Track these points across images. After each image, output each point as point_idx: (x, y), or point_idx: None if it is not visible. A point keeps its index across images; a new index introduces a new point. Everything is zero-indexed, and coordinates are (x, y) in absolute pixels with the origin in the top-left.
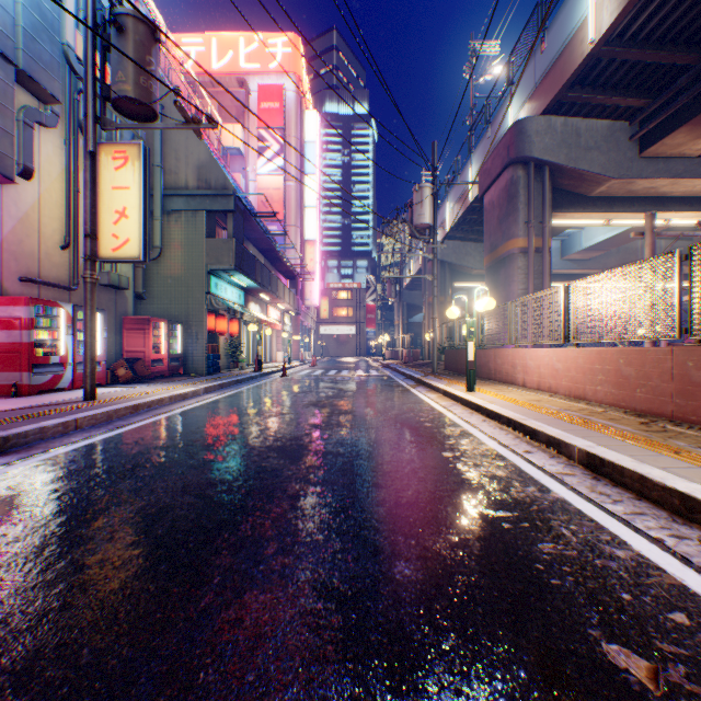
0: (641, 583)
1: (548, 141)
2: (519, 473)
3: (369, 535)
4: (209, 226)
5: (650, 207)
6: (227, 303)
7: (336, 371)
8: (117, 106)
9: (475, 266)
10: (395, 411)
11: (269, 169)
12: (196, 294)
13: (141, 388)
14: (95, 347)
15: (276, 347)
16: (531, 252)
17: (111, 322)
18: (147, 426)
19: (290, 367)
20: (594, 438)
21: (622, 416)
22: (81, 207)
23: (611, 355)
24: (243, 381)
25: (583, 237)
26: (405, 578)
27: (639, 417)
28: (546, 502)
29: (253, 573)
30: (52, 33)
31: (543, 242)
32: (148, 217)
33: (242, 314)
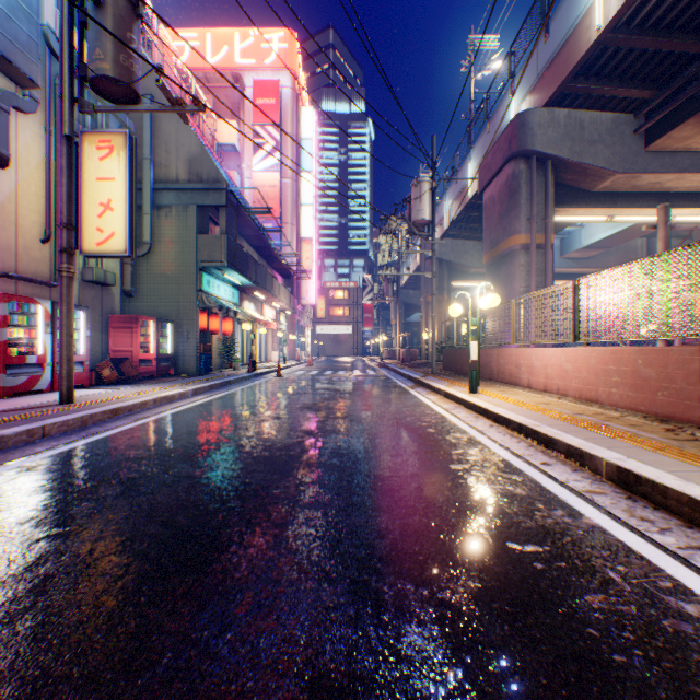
0: None
1: (551, 134)
2: (541, 491)
3: (370, 581)
4: (201, 221)
5: (654, 203)
6: (219, 301)
7: (333, 371)
8: (96, 87)
9: (474, 265)
10: (395, 415)
11: (265, 166)
12: (187, 291)
13: (126, 389)
14: (72, 347)
15: (271, 347)
16: (534, 248)
17: (96, 320)
18: (124, 433)
19: (286, 367)
20: (621, 449)
21: (643, 422)
22: None
23: (628, 355)
24: (236, 382)
25: (582, 235)
26: (420, 654)
27: (662, 423)
28: (580, 531)
29: (217, 646)
30: (29, 12)
31: (546, 238)
32: (134, 210)
33: (235, 313)
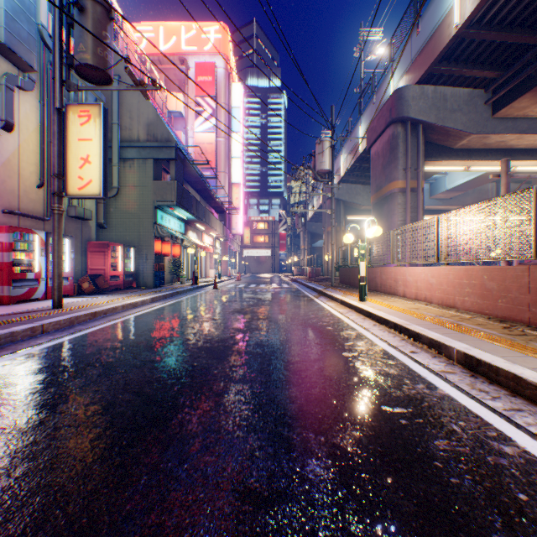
0: (533, 482)
1: (421, 105)
2: (408, 371)
3: (283, 431)
4: (156, 171)
5: (500, 157)
6: (170, 232)
7: (256, 285)
8: (79, 72)
9: (364, 203)
10: (303, 317)
11: (204, 128)
12: (146, 224)
13: (101, 298)
14: (62, 266)
15: (209, 266)
16: (408, 191)
17: (77, 246)
18: (101, 330)
19: (220, 281)
20: (468, 341)
21: (487, 322)
22: None
23: (477, 272)
24: (183, 293)
25: (447, 180)
26: (317, 478)
27: (501, 323)
28: (434, 398)
29: (178, 472)
30: (28, 15)
31: (418, 184)
32: (107, 163)
33: (182, 240)
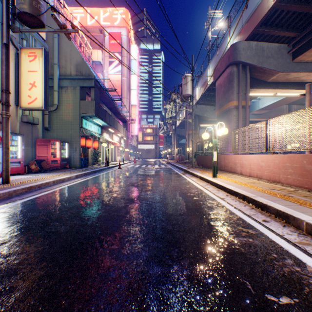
0: None
1: (248, 53)
2: (271, 243)
3: None
4: (82, 94)
5: (295, 87)
6: (91, 133)
7: (145, 166)
8: (21, 19)
9: (210, 117)
10: (176, 189)
11: (114, 71)
12: (75, 127)
13: (41, 175)
14: (8, 154)
15: (117, 154)
16: (240, 108)
17: (29, 141)
18: (30, 201)
19: (123, 164)
20: (310, 213)
21: (309, 194)
22: (11, 81)
23: (298, 158)
24: (98, 171)
25: (260, 103)
26: None
27: None
28: (311, 280)
29: None
30: None
31: (246, 103)
32: (47, 87)
33: (99, 138)
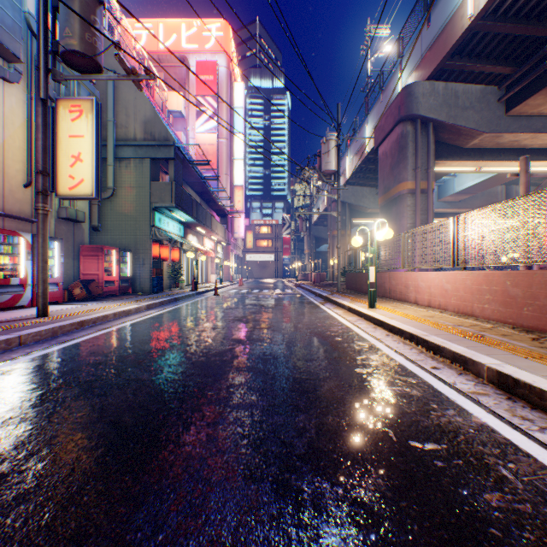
0: None
1: (432, 102)
2: (434, 393)
3: (290, 480)
4: (154, 171)
5: (513, 157)
6: (169, 235)
7: (259, 290)
8: (66, 60)
9: (370, 206)
10: (309, 326)
11: (206, 128)
12: (143, 226)
13: (92, 305)
14: (47, 271)
15: (210, 271)
16: (418, 193)
17: (69, 250)
18: (87, 341)
19: (222, 287)
20: (498, 356)
21: (512, 332)
22: None
23: (498, 277)
24: (181, 299)
25: (455, 183)
26: None
27: (528, 333)
28: (471, 429)
29: None
30: (13, 1)
31: (428, 185)
32: (100, 161)
33: (181, 244)
